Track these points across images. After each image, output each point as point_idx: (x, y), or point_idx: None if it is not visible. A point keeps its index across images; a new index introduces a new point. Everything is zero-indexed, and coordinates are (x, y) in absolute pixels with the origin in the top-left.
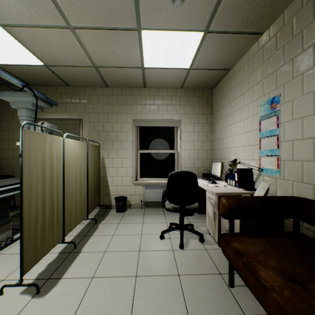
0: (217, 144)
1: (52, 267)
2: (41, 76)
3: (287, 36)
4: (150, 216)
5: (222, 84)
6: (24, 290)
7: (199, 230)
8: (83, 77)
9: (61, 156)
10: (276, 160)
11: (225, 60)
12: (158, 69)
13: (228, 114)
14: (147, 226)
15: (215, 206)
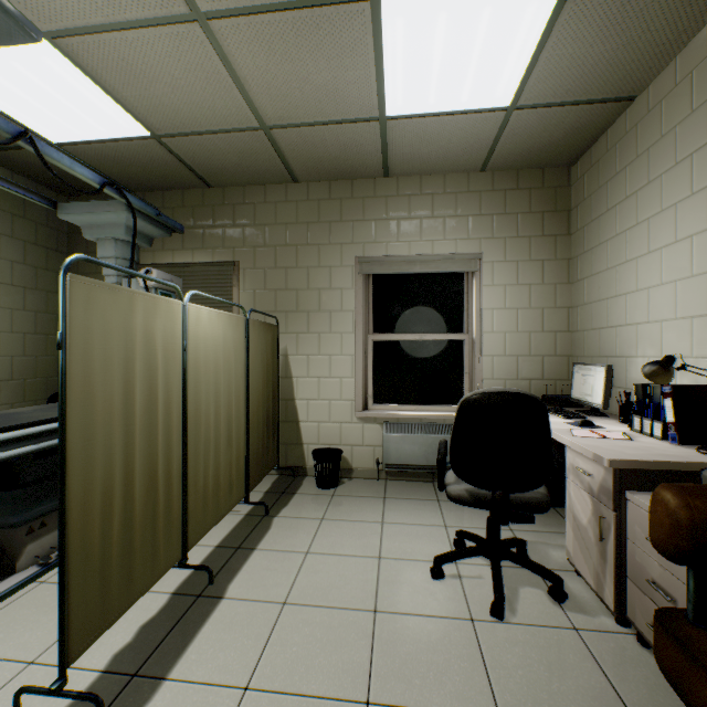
0: (587, 315)
1: (150, 636)
2: (148, 165)
3: None
4: (400, 505)
5: (605, 146)
6: (70, 704)
7: (543, 557)
8: (239, 160)
9: (177, 348)
10: None
11: (622, 68)
12: (422, 118)
13: (625, 229)
14: (395, 532)
15: (605, 499)
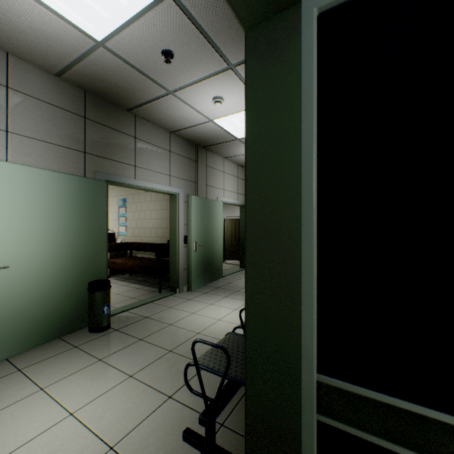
0: None
1: None
2: None
3: None
4: None
5: None
6: None
7: None
8: None
9: None
10: (126, 228)
11: None
12: None
13: None
14: None
15: None
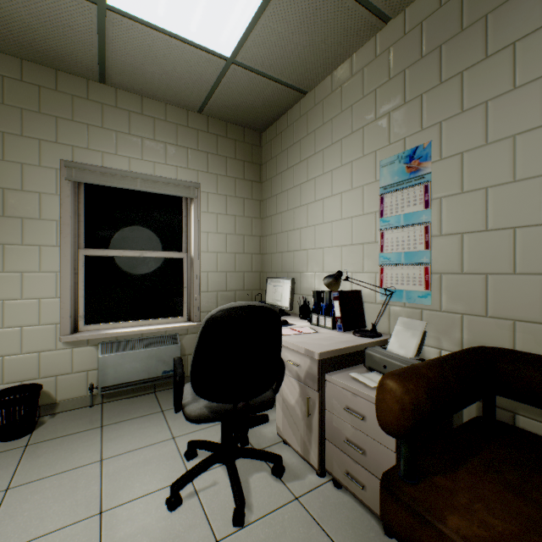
0: (274, 243)
1: None
2: None
3: (449, 27)
4: (122, 429)
5: (286, 123)
6: None
7: (259, 437)
8: None
9: None
10: (424, 273)
11: (305, 65)
12: (149, 28)
13: (300, 183)
14: (119, 467)
15: (311, 383)
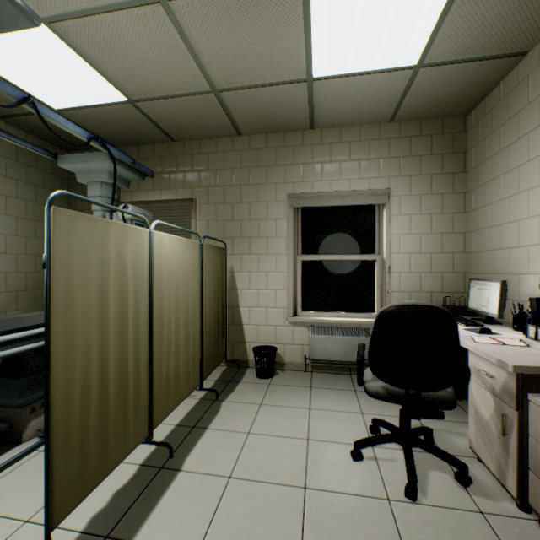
0: (482, 239)
1: (121, 502)
2: (126, 124)
3: None
4: (324, 394)
5: (498, 96)
6: None
7: (447, 444)
8: (195, 119)
9: (144, 266)
10: None
11: (518, 26)
12: (342, 78)
13: (517, 165)
14: (320, 417)
15: (507, 399)
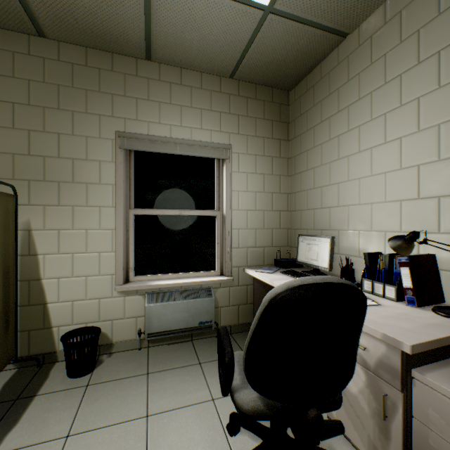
0: (304, 199)
1: None
2: None
3: None
4: (165, 380)
5: (319, 74)
6: None
7: None
8: None
9: None
10: None
11: None
12: None
13: (338, 135)
14: (163, 430)
15: (388, 376)
